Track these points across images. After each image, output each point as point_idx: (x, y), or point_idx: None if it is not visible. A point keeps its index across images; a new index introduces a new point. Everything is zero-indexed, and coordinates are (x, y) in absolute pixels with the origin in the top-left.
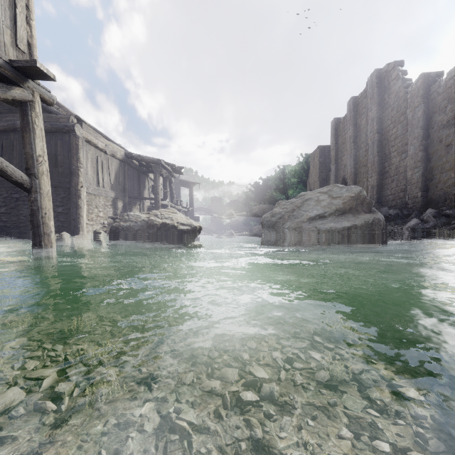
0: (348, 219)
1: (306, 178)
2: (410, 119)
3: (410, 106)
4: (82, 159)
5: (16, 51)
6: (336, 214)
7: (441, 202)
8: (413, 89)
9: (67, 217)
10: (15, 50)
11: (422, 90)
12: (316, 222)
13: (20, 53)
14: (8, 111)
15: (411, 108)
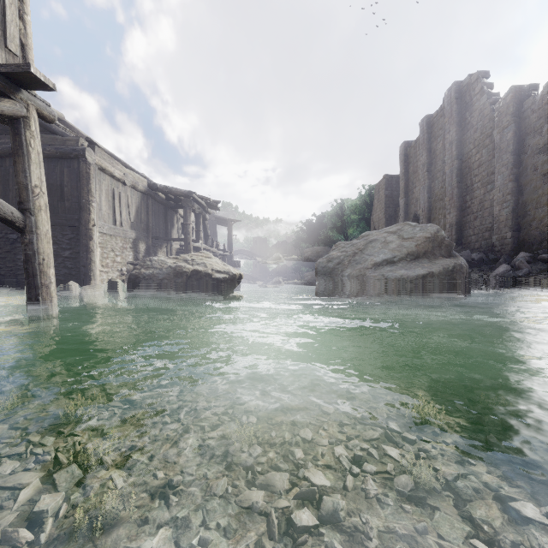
0: (423, 265)
1: (369, 215)
2: (498, 142)
3: (498, 127)
4: (95, 191)
5: (5, 53)
6: (408, 259)
7: (536, 245)
8: (501, 106)
9: (75, 263)
10: (4, 52)
11: (513, 107)
12: (383, 268)
13: (11, 56)
14: (3, 131)
15: (498, 129)
